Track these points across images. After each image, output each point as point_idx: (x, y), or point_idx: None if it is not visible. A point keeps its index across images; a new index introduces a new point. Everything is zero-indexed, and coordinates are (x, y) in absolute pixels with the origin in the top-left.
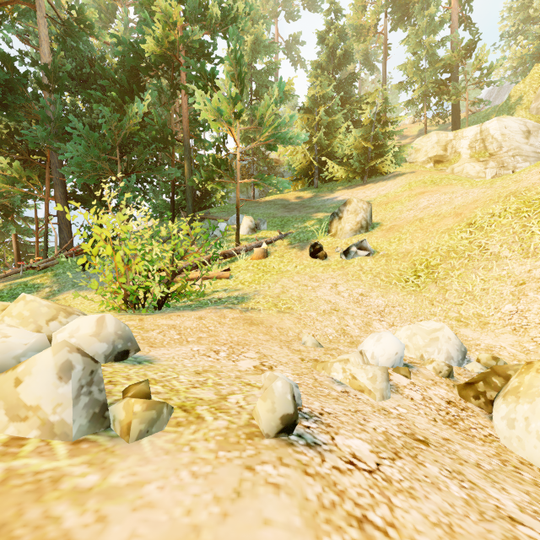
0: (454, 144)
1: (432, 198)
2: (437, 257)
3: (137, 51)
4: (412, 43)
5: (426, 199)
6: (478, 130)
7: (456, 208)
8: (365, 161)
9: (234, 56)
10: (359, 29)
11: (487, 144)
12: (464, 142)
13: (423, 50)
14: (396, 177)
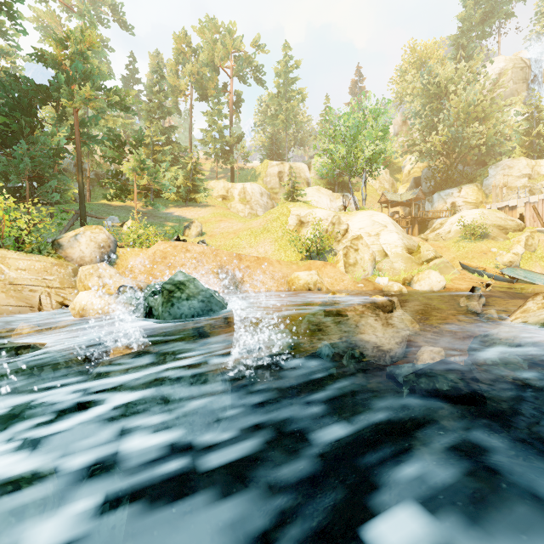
0: (232, 191)
1: (225, 224)
2: (229, 247)
3: (40, 88)
4: (210, 120)
5: (223, 224)
6: (242, 187)
7: (234, 231)
8: (188, 193)
9: (138, 137)
10: (175, 88)
11: (246, 195)
12: (236, 191)
13: (216, 126)
14: (206, 207)
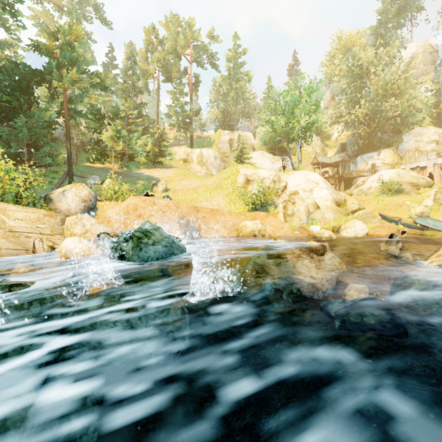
0: (191, 155)
1: (186, 182)
2: (189, 201)
3: (36, 72)
4: (173, 98)
5: (184, 182)
6: (200, 151)
7: (193, 187)
8: (156, 157)
9: (115, 111)
10: (145, 72)
11: (203, 159)
12: (195, 155)
13: (178, 102)
14: (170, 168)
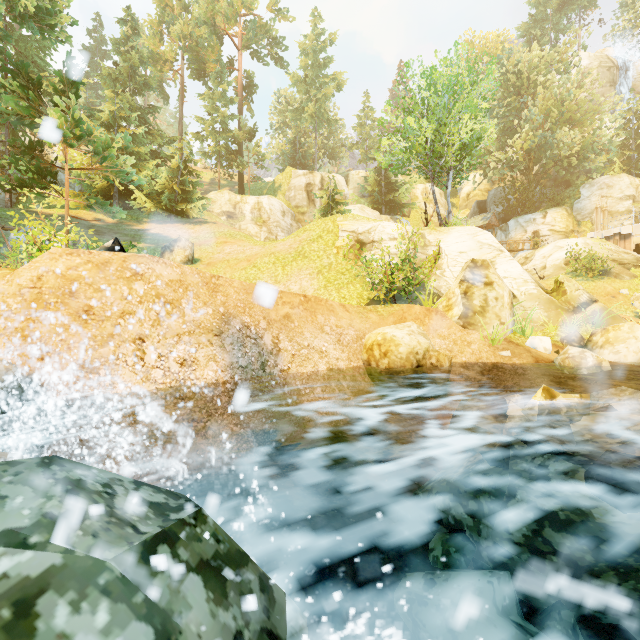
0: (241, 206)
1: (233, 248)
2: None
3: None
4: (209, 105)
5: (229, 247)
6: (257, 201)
7: (248, 257)
8: (174, 202)
9: (69, 77)
10: (157, 56)
11: (262, 213)
12: (248, 207)
13: (218, 115)
14: (202, 224)
